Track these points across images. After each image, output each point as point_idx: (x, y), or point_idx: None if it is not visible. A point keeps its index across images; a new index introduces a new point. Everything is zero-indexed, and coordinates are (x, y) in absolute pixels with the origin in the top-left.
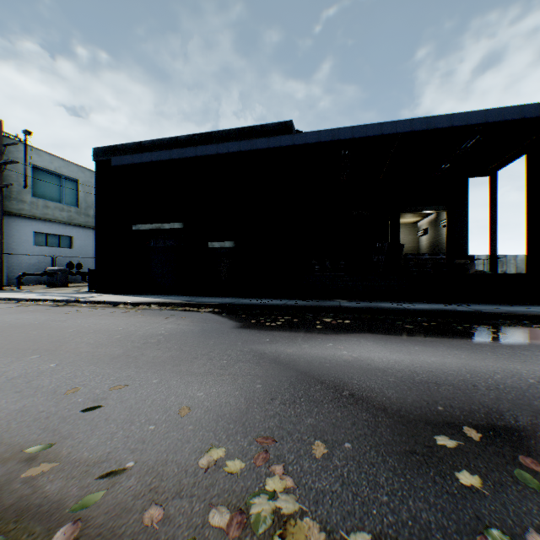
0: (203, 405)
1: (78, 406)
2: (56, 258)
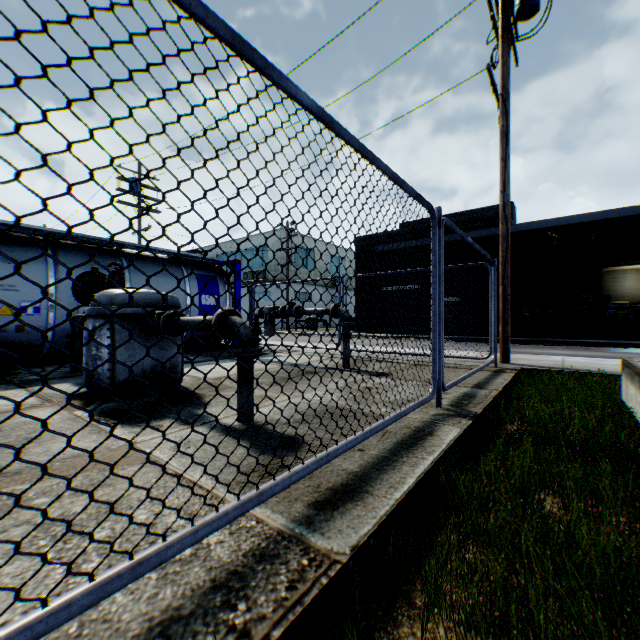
0: None
1: None
2: None
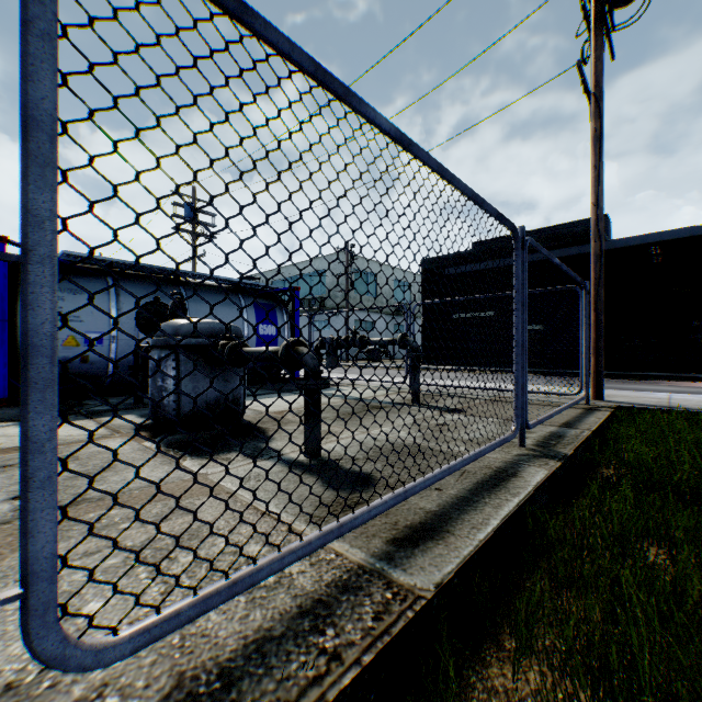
0: None
1: None
2: None
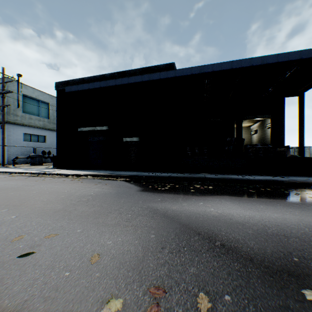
0: (110, 252)
1: (17, 251)
2: (35, 148)
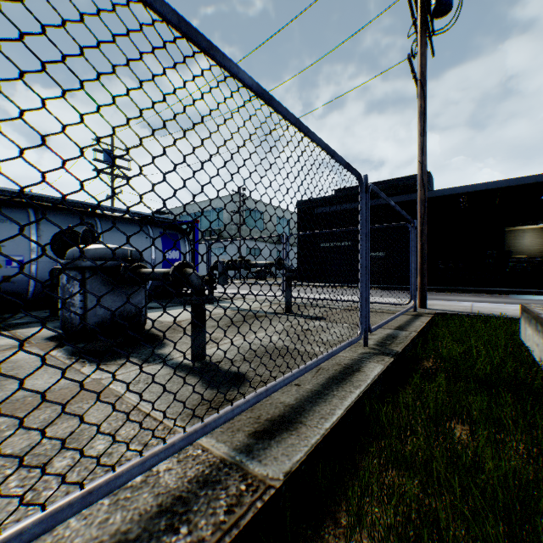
0: None
1: None
2: None
